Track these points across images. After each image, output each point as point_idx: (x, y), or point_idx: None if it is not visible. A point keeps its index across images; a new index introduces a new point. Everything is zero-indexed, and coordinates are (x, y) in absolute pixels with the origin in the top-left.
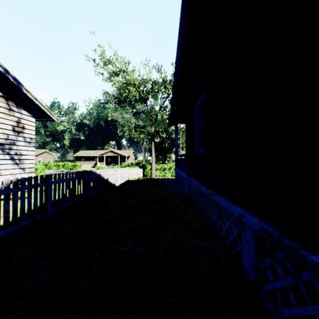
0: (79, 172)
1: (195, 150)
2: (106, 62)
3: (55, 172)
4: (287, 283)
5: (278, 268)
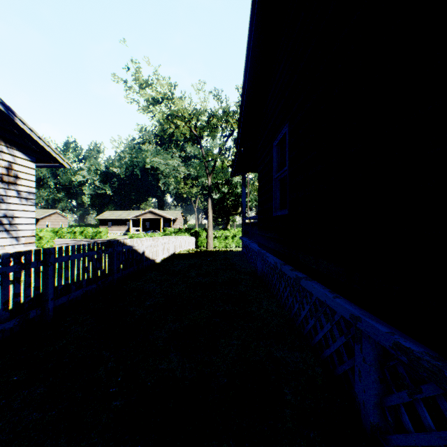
0: (98, 243)
1: (272, 211)
2: (142, 84)
3: (69, 242)
4: (443, 441)
5: (423, 412)
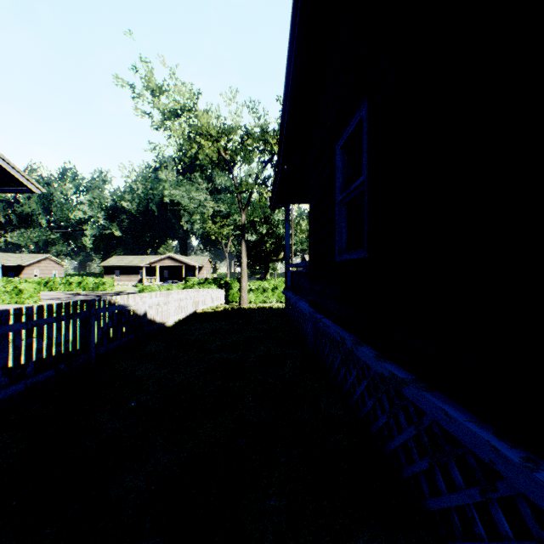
0: (61, 303)
1: (334, 253)
2: (155, 90)
3: (61, 296)
4: None
5: None
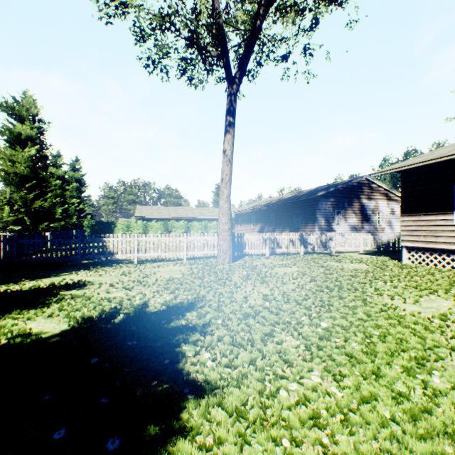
0: None
1: None
2: None
3: None
4: None
5: None
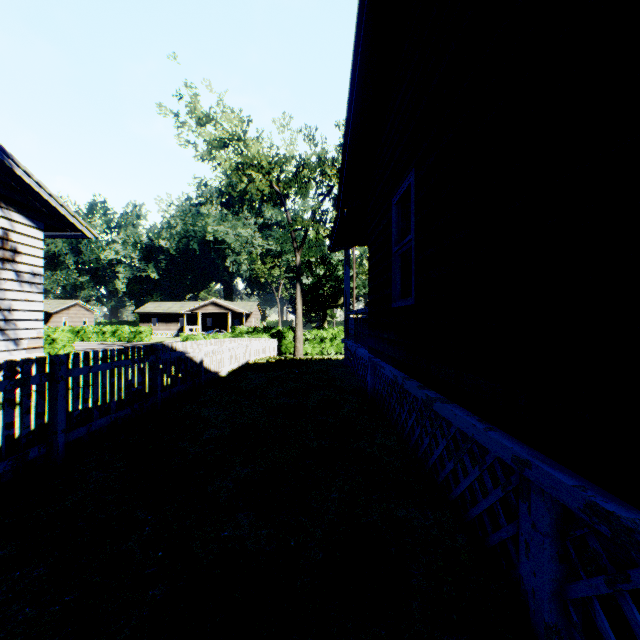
0: (134, 348)
1: (390, 300)
2: (201, 119)
3: (95, 347)
4: None
5: (632, 612)
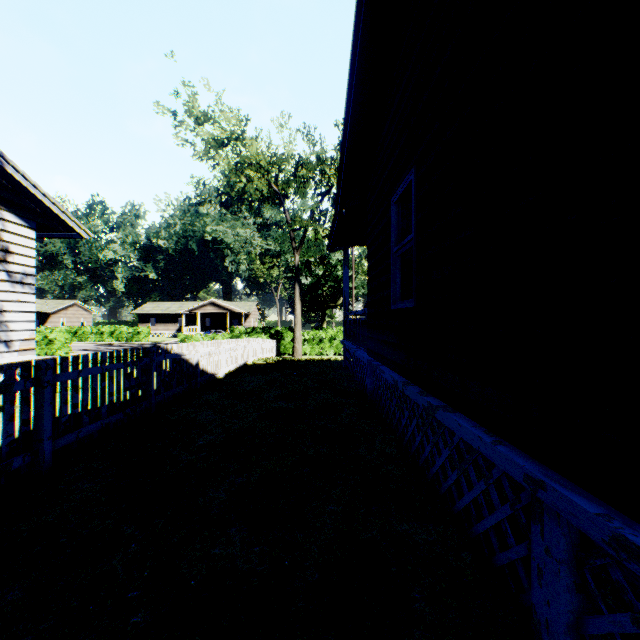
0: (127, 350)
1: (389, 302)
2: (199, 118)
3: (93, 347)
4: None
5: None
